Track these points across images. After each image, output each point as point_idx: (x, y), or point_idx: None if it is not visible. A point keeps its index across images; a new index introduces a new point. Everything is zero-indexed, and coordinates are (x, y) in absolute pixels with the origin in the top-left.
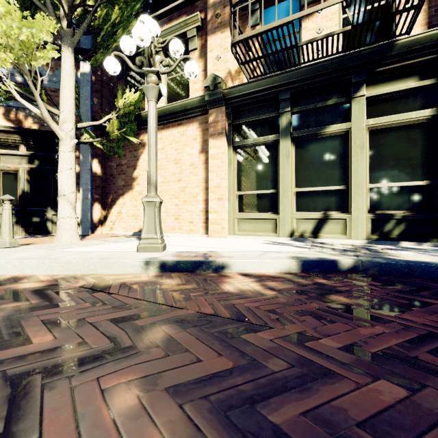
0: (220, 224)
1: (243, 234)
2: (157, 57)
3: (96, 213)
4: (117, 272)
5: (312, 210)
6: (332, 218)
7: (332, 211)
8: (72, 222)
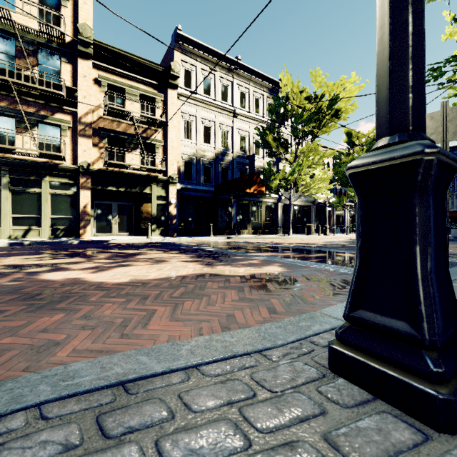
0: None
1: None
2: None
3: None
4: None
5: (23, 225)
6: (33, 229)
7: (34, 226)
8: None
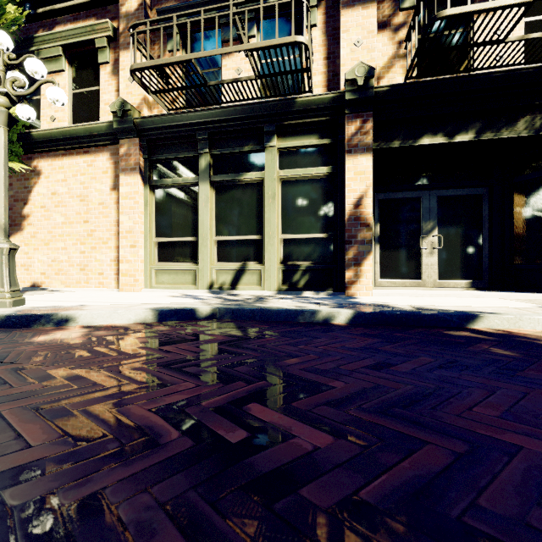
0: (132, 276)
1: (162, 287)
2: (14, 73)
3: None
4: None
5: (233, 260)
6: (248, 269)
7: (251, 261)
8: None
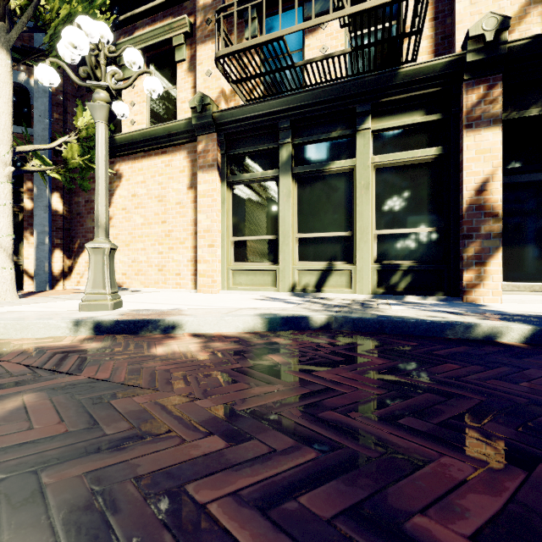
0: (210, 277)
1: (239, 288)
2: (112, 68)
3: (57, 262)
4: (37, 335)
5: (316, 260)
6: (336, 269)
7: (337, 260)
8: (7, 274)
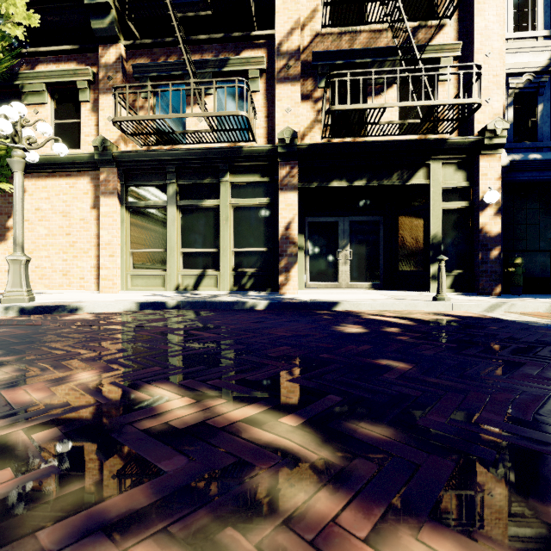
0: (111, 280)
1: (136, 289)
2: (25, 129)
3: None
4: None
5: (195, 268)
6: (208, 274)
7: (209, 268)
8: None
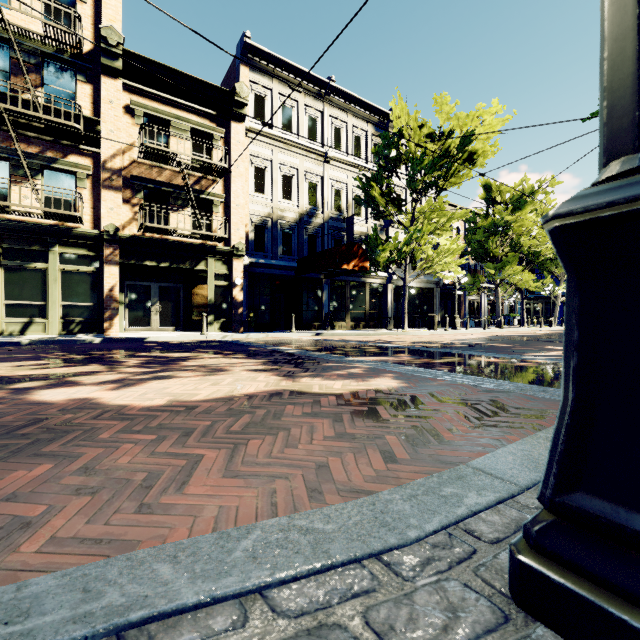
0: None
1: None
2: None
3: None
4: None
5: (21, 317)
6: (36, 322)
7: (37, 317)
8: None
